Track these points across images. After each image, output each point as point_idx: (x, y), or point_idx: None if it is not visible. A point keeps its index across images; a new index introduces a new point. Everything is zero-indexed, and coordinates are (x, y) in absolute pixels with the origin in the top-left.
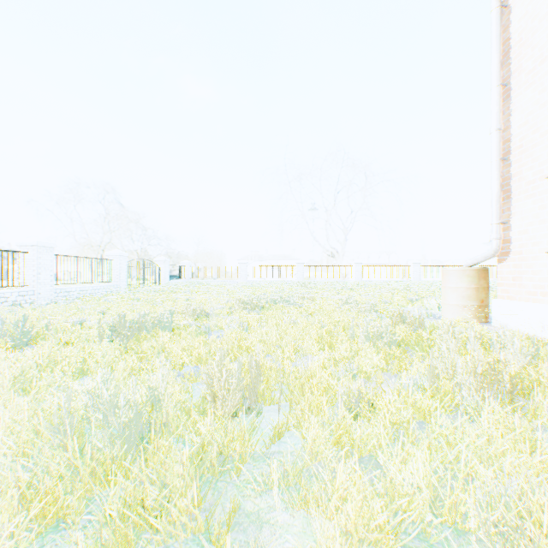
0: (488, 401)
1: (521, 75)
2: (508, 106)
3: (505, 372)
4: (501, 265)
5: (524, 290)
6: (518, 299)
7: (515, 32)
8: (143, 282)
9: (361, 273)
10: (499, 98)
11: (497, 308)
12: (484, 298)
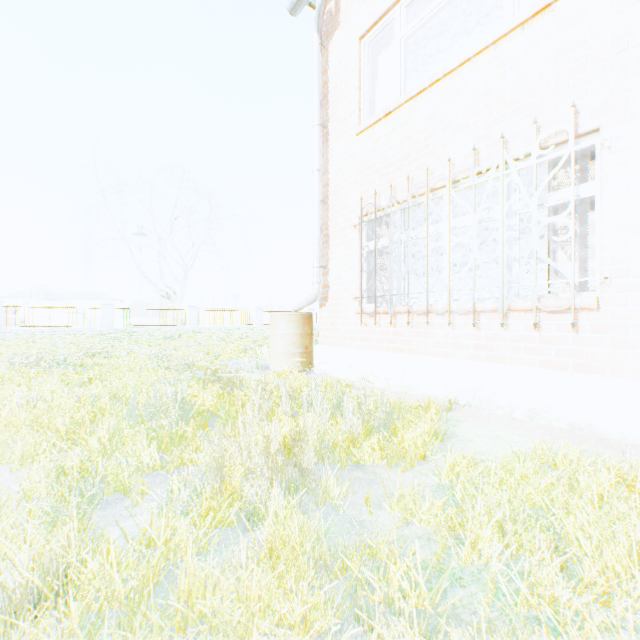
0: (275, 494)
1: (337, 122)
2: (327, 150)
3: (303, 440)
4: (322, 310)
5: (339, 335)
6: (335, 344)
7: (332, 78)
8: None
9: (198, 319)
10: (320, 138)
11: (319, 354)
12: (309, 344)
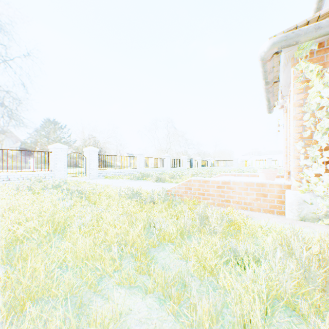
0: None
1: None
2: None
3: None
4: None
5: None
6: None
7: None
8: (191, 167)
9: None
10: None
11: None
12: None
